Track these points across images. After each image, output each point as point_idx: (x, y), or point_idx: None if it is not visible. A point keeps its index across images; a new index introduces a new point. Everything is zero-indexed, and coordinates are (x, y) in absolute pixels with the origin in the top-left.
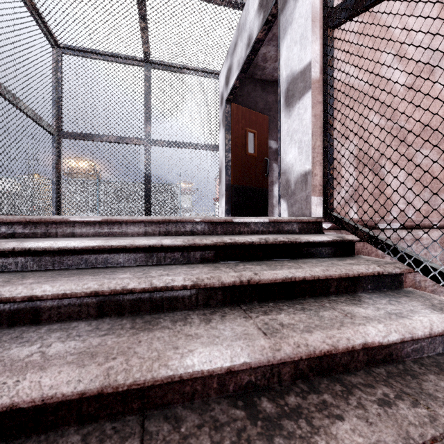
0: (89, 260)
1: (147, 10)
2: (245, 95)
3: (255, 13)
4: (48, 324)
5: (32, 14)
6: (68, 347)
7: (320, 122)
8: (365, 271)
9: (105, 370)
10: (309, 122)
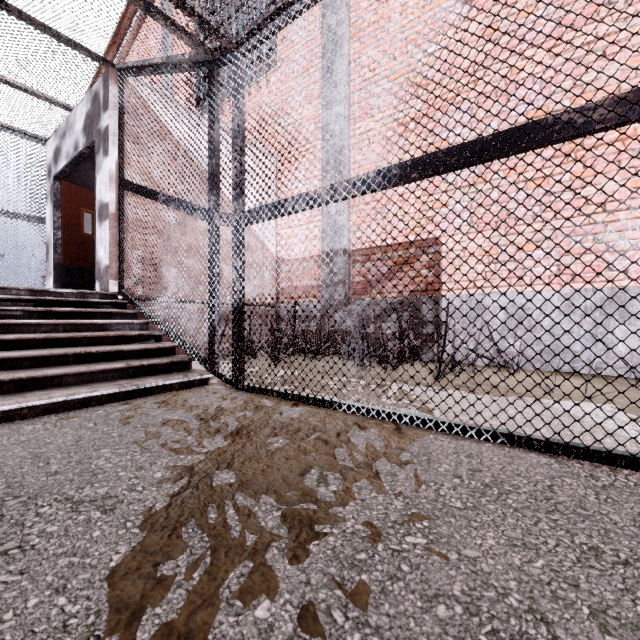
0: None
1: None
2: (82, 171)
3: (81, 130)
4: None
5: None
6: None
7: (116, 238)
8: (114, 311)
9: None
10: (109, 237)
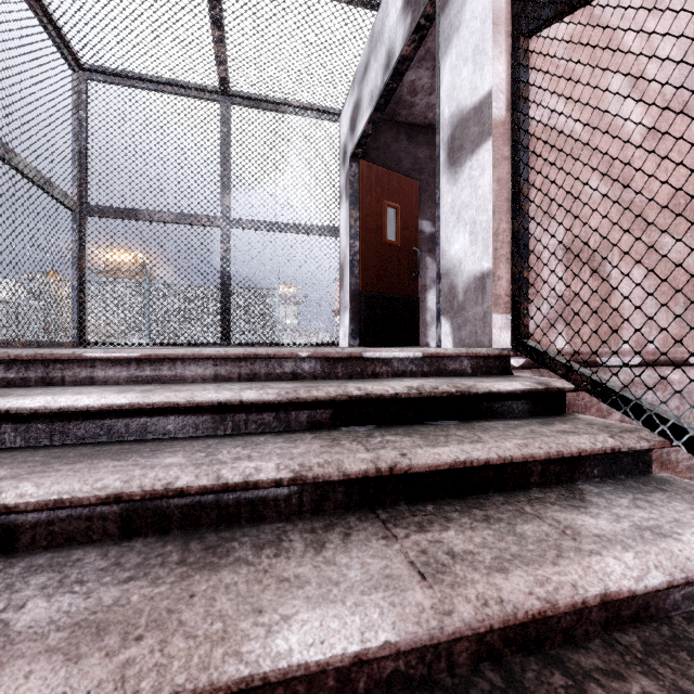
0: (114, 428)
1: (224, 10)
2: (381, 148)
3: (399, 14)
4: (29, 554)
5: (36, 15)
6: (56, 609)
7: (506, 191)
8: (590, 447)
9: (119, 667)
10: (488, 191)
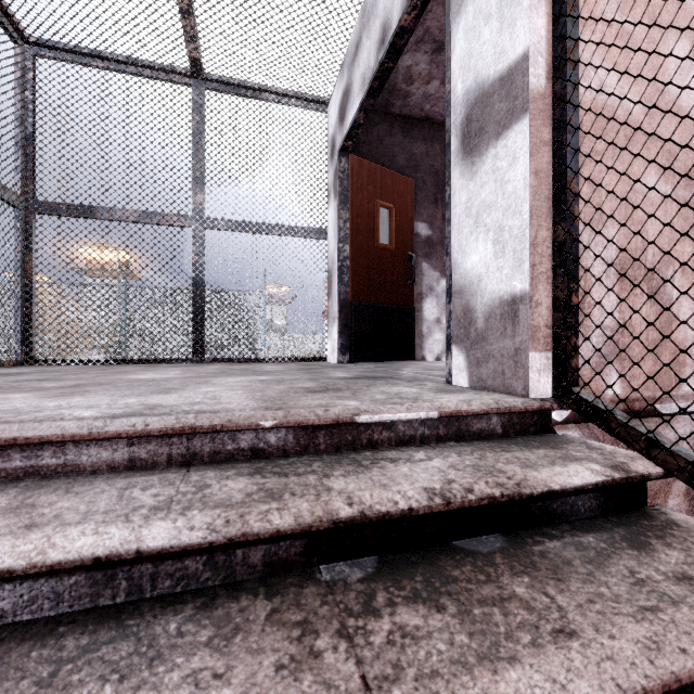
0: None
1: None
2: (373, 142)
3: None
4: None
5: None
6: None
7: (546, 187)
8: None
9: None
10: (522, 186)
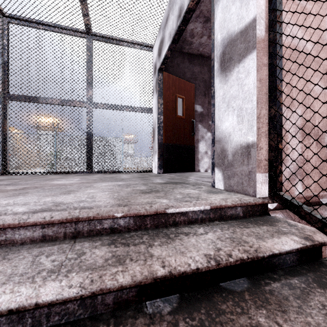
0: None
1: None
2: (175, 66)
3: None
4: None
5: None
6: None
7: (265, 87)
8: None
9: None
10: (252, 87)
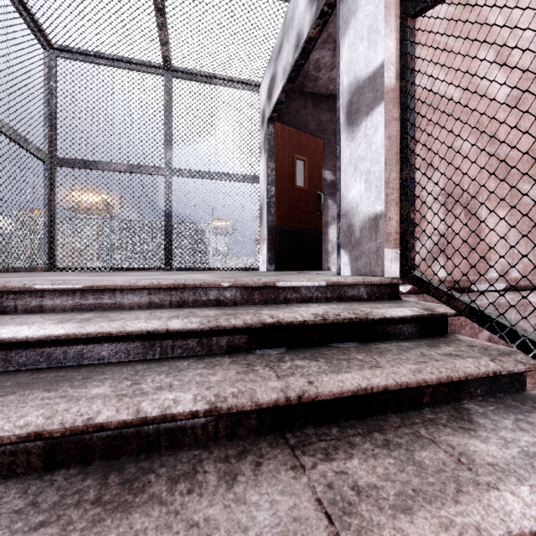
0: (53, 355)
1: (165, 0)
2: (292, 113)
3: (306, 4)
4: None
5: (13, 4)
6: None
7: (396, 146)
8: (475, 371)
9: None
10: (380, 146)
